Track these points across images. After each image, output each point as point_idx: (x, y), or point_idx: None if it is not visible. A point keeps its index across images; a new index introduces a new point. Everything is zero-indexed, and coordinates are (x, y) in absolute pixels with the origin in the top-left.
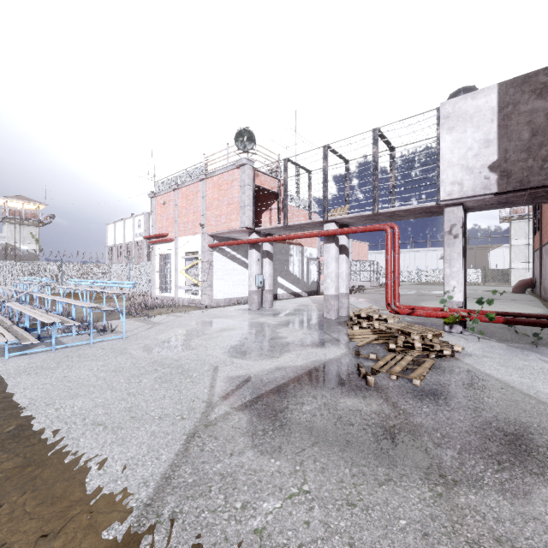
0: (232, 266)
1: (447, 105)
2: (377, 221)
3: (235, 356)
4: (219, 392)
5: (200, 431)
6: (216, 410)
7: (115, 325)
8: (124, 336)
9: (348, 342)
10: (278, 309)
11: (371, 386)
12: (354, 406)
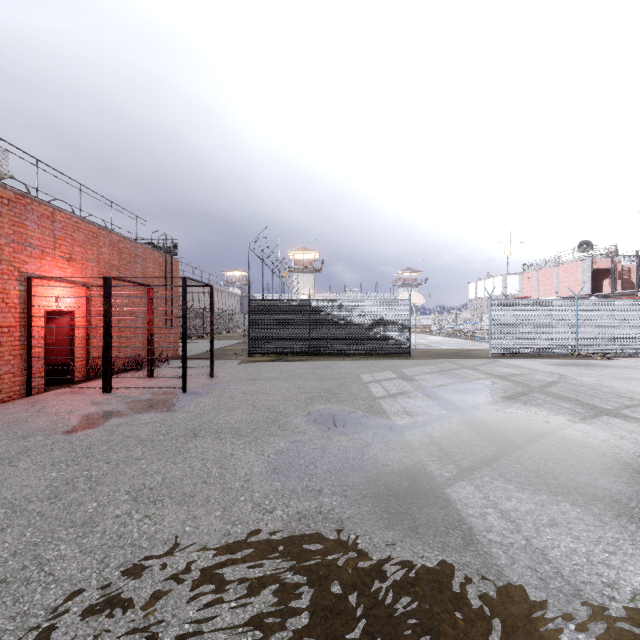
0: None
1: None
2: None
3: None
4: None
5: None
6: None
7: None
8: None
9: None
10: None
11: None
12: None
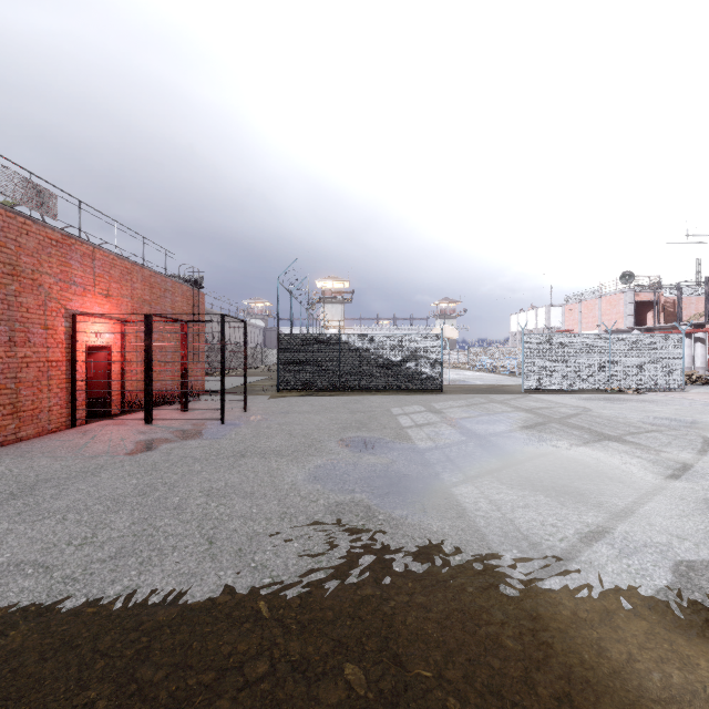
0: None
1: None
2: None
3: None
4: None
5: None
6: None
7: None
8: None
9: None
10: None
11: None
12: None
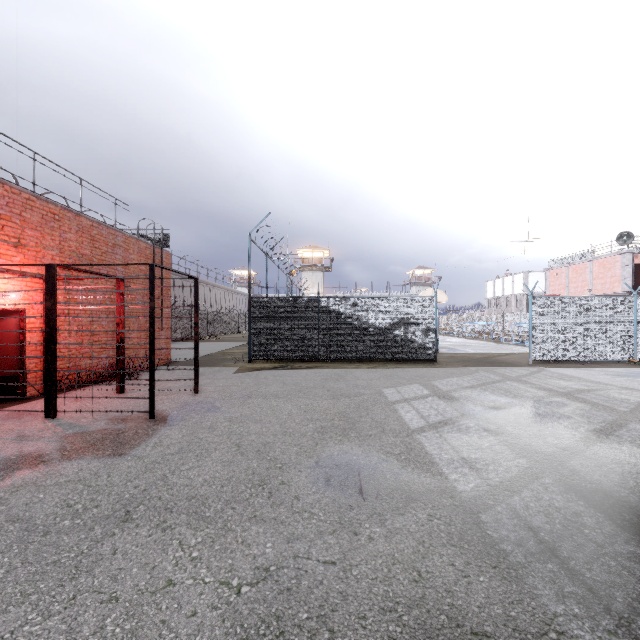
0: None
1: None
2: None
3: None
4: None
5: None
6: None
7: None
8: None
9: None
10: None
11: None
12: None
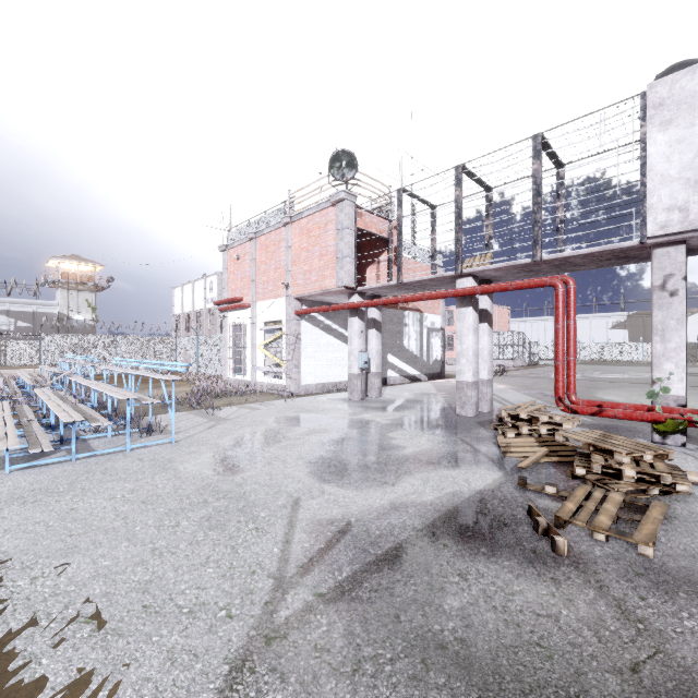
0: (326, 340)
1: (659, 87)
2: (536, 273)
3: (327, 480)
4: (298, 555)
5: (256, 655)
6: (289, 599)
7: (167, 422)
8: (174, 440)
9: (500, 457)
10: (389, 400)
11: (561, 555)
12: (542, 604)
